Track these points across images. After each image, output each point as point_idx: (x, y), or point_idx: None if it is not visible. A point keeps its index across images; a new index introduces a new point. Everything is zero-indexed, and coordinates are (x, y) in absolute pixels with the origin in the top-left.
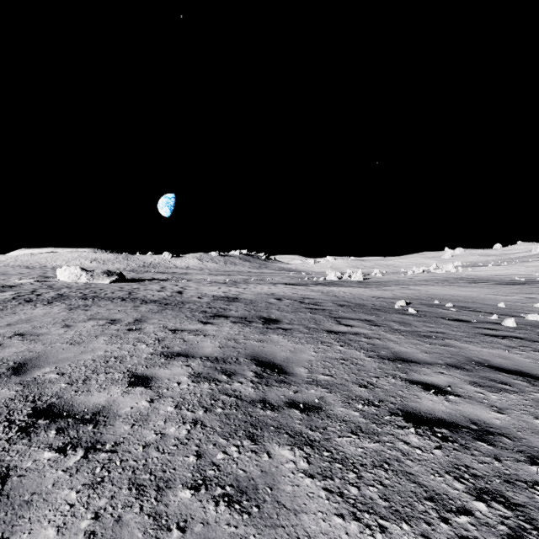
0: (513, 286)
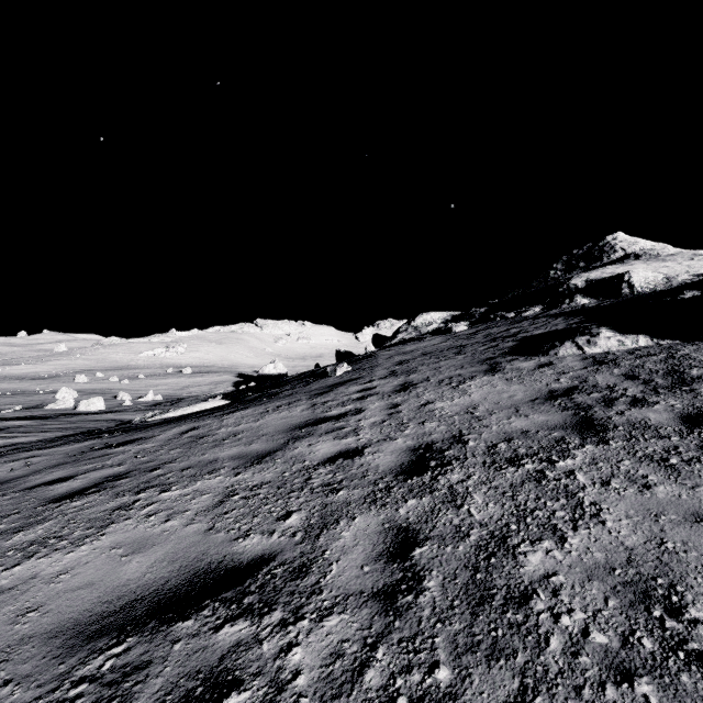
0: (42, 380)
